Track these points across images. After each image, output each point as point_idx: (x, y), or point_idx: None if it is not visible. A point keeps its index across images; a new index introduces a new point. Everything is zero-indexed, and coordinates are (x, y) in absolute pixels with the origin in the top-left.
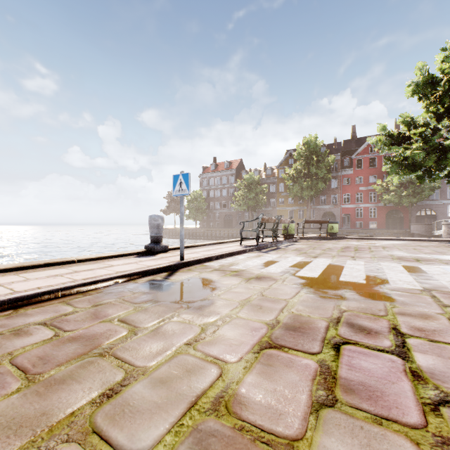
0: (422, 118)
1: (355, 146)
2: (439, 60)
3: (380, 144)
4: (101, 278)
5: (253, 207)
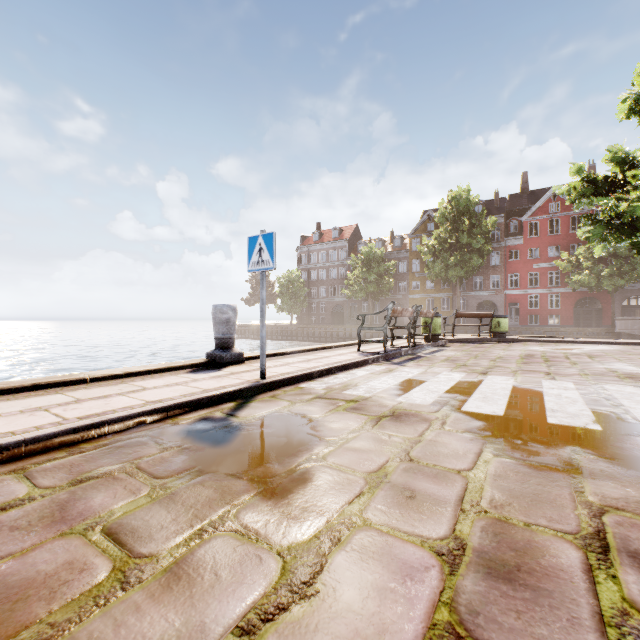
0: None
1: (527, 203)
2: None
3: (574, 194)
4: (111, 416)
5: (374, 293)
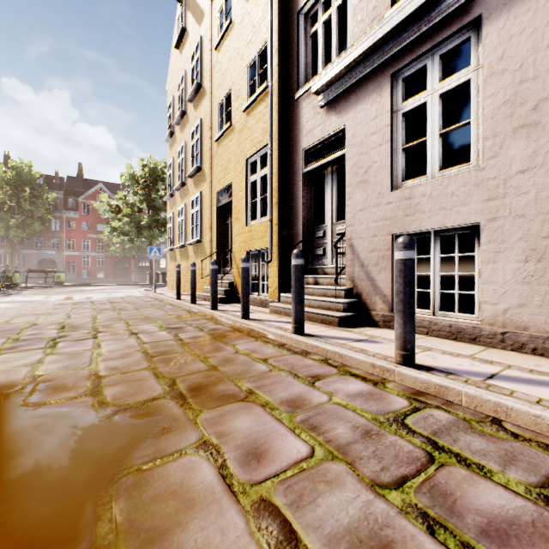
0: (133, 198)
1: (82, 187)
2: (141, 164)
3: (103, 210)
4: None
5: None
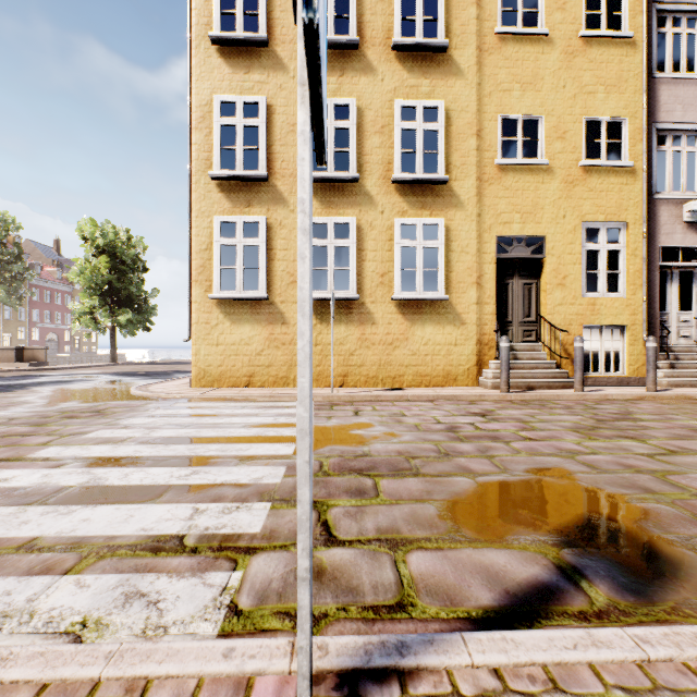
0: None
1: None
2: None
3: None
4: None
5: None
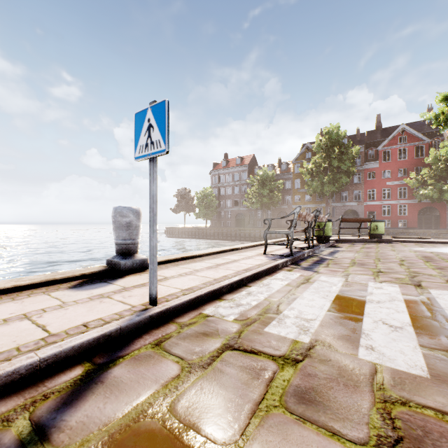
0: None
1: (380, 137)
2: None
3: (442, 118)
4: None
5: (267, 204)
